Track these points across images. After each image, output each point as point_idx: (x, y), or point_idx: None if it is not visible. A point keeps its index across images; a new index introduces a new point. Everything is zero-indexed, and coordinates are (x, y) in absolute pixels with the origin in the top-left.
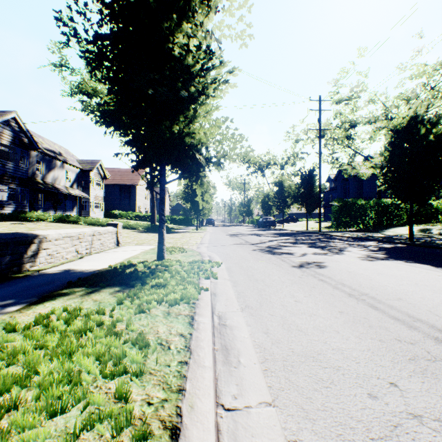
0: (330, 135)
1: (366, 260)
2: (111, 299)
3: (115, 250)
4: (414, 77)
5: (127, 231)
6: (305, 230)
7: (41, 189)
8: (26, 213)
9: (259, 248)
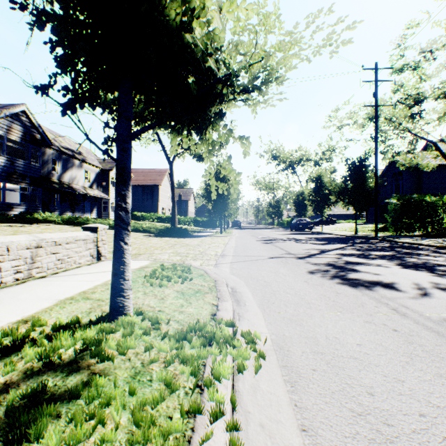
0: (386, 115)
1: None
2: None
3: (81, 270)
4: None
5: (138, 234)
6: (353, 234)
7: (56, 189)
8: (32, 214)
9: (317, 269)
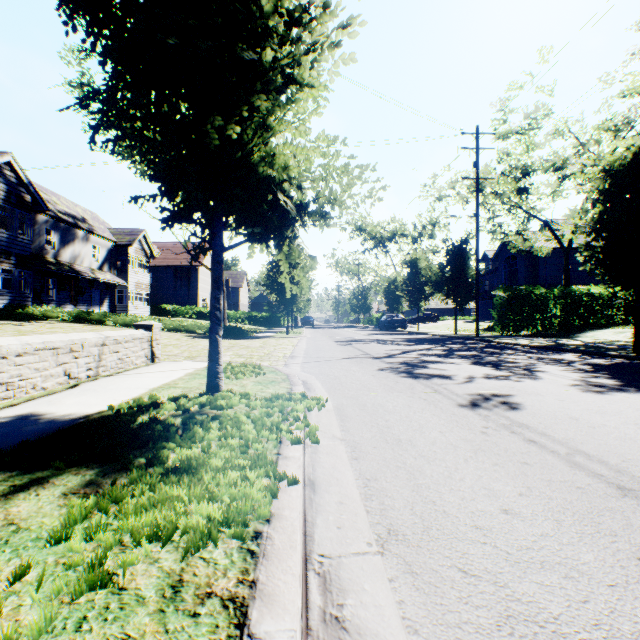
0: (491, 188)
1: (589, 392)
2: (52, 516)
3: (144, 370)
4: (628, 94)
5: (179, 335)
6: (453, 334)
7: (52, 272)
8: (25, 307)
9: (389, 367)
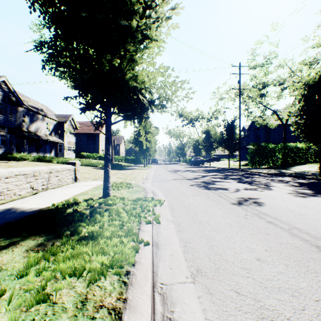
0: (247, 94)
1: (298, 196)
2: (20, 262)
3: (71, 185)
4: (316, 46)
5: (89, 168)
6: (227, 167)
7: (26, 136)
8: (12, 154)
9: (195, 184)
